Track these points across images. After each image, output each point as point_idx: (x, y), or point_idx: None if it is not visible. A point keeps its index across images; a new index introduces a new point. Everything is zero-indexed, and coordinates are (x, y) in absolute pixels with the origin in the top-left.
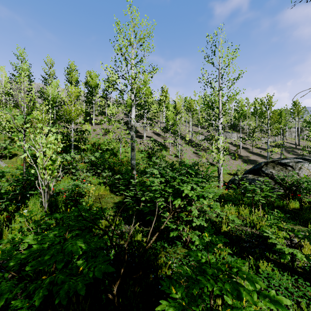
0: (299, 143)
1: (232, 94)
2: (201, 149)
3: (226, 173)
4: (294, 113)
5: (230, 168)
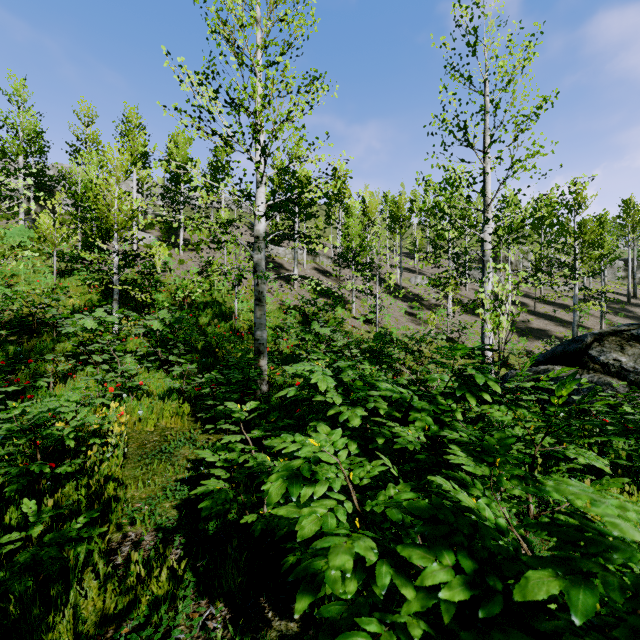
0: (634, 293)
1: None
2: (422, 305)
3: None
4: (625, 227)
5: None
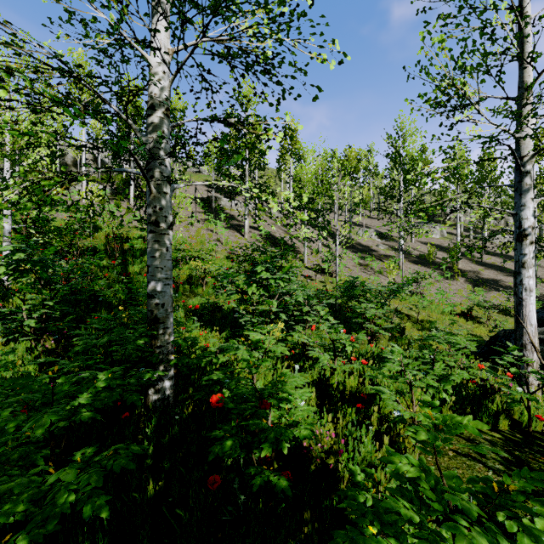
0: None
1: (425, 147)
2: (372, 256)
3: (446, 311)
4: None
5: (448, 298)
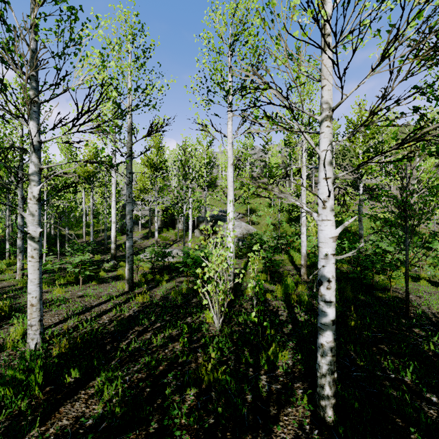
0: None
1: None
2: None
3: None
4: None
5: None
